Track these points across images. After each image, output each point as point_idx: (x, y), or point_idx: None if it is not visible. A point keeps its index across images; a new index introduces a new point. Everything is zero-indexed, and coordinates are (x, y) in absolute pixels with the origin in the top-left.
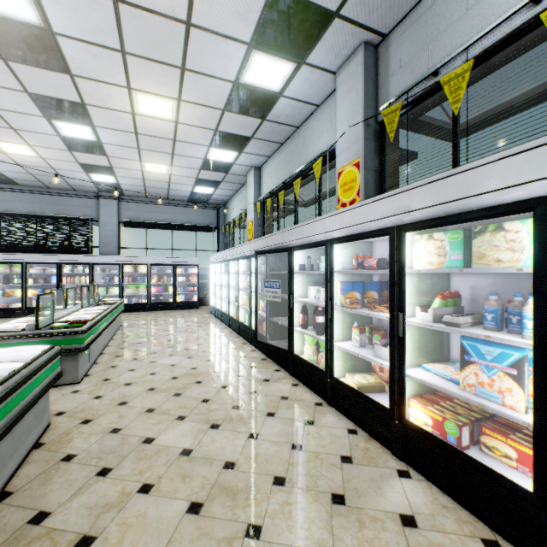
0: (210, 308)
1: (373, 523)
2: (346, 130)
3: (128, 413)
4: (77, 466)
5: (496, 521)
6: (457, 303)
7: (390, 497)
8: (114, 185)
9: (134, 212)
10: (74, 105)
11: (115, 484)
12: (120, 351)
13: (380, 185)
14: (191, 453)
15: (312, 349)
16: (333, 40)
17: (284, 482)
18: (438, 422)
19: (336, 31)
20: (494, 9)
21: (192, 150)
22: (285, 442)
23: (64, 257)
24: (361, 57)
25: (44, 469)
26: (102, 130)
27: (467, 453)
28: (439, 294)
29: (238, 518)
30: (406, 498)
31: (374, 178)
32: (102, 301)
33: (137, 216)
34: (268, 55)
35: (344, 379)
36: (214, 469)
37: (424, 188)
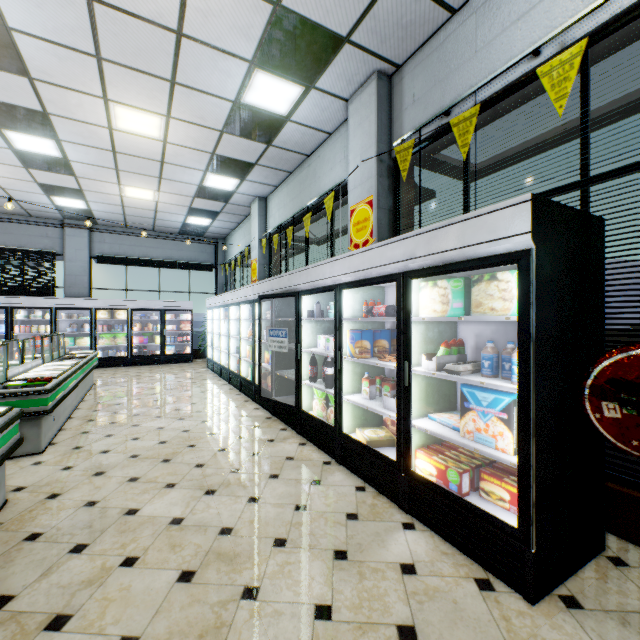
0: (207, 361)
1: (373, 574)
2: (359, 164)
3: (106, 483)
4: (44, 544)
5: (489, 561)
6: (461, 351)
7: (392, 549)
8: (85, 211)
9: (110, 245)
10: (33, 114)
11: (93, 560)
12: (94, 414)
13: (395, 226)
14: (183, 521)
15: (321, 404)
16: (344, 66)
17: (285, 543)
18: (441, 471)
19: (347, 57)
20: (500, 55)
21: (184, 175)
22: (289, 503)
23: (17, 300)
24: (375, 87)
25: (2, 551)
26: (70, 145)
27: (467, 499)
28: (444, 342)
29: (235, 582)
30: (408, 549)
31: (388, 218)
32: (69, 354)
33: (114, 250)
34: (273, 76)
35: (354, 435)
36: (209, 536)
37: (427, 235)
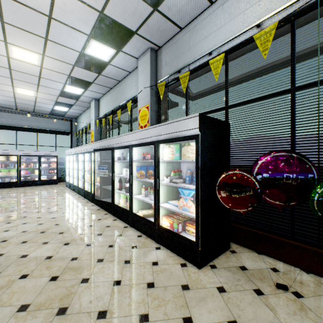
0: (66, 183)
1: (140, 267)
2: (143, 89)
3: (8, 245)
4: None
5: (186, 256)
6: (180, 174)
7: (150, 257)
8: None
9: (6, 119)
10: None
11: (4, 278)
12: None
13: (158, 119)
14: (52, 257)
15: (124, 200)
16: (135, 43)
17: (102, 260)
18: (171, 224)
19: (136, 40)
20: (198, 51)
21: (53, 84)
22: (106, 245)
23: None
24: (149, 55)
25: None
26: None
27: (180, 234)
28: (173, 170)
29: (78, 277)
30: (156, 256)
31: (155, 115)
32: None
33: (8, 122)
34: (100, 43)
35: (138, 213)
36: (66, 262)
37: (165, 126)
